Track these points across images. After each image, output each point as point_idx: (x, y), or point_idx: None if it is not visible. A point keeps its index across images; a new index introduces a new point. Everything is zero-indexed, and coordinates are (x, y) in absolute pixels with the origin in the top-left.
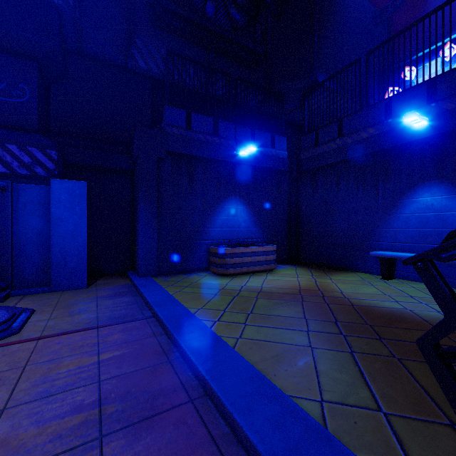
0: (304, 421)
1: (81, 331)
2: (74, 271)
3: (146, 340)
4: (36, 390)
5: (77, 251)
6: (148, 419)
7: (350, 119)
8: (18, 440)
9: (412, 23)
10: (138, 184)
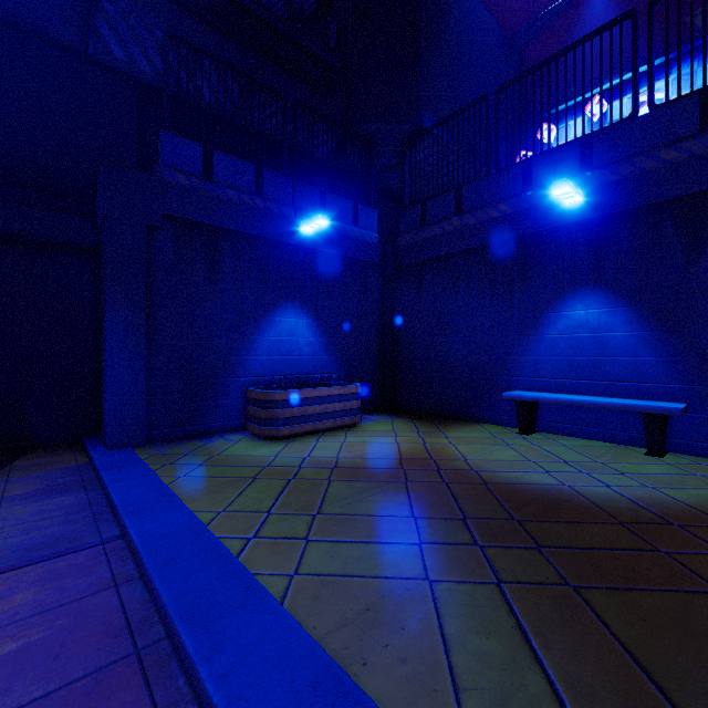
0: None
1: None
2: None
3: (92, 599)
4: None
5: None
6: None
7: (472, 187)
8: None
9: (559, 51)
10: (105, 272)
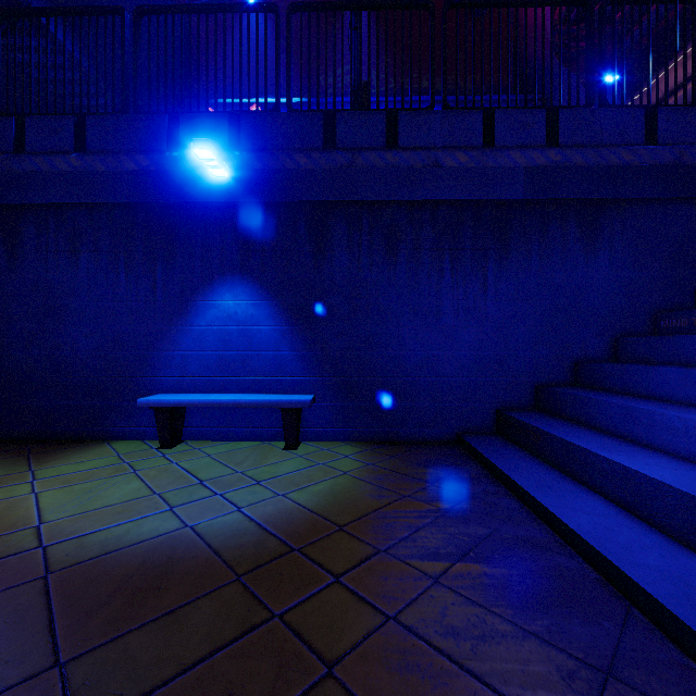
0: None
1: None
2: None
3: None
4: None
5: None
6: None
7: (102, 122)
8: None
9: (209, 4)
10: None
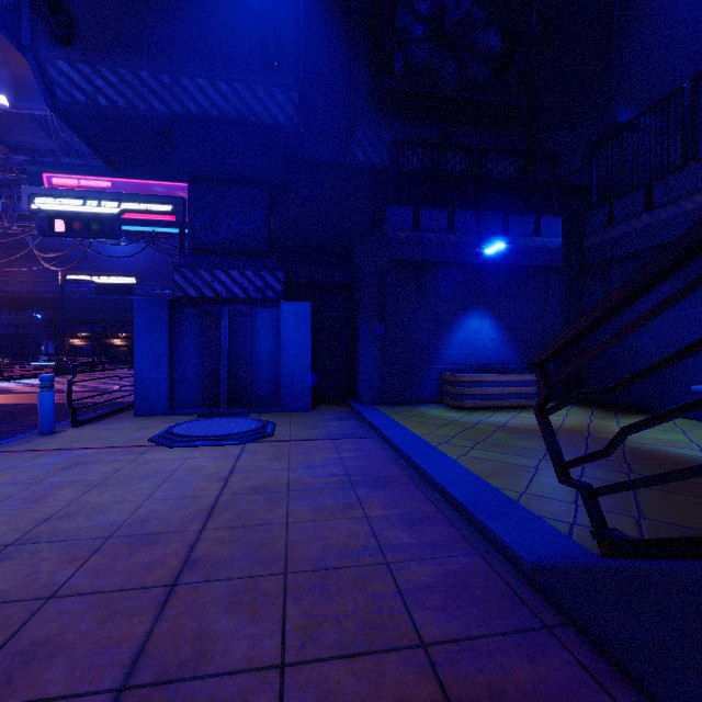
0: (499, 495)
1: (319, 440)
2: (300, 393)
3: (375, 450)
4: (303, 464)
5: (302, 373)
6: (382, 485)
7: (664, 182)
8: (305, 481)
9: None
10: (359, 300)
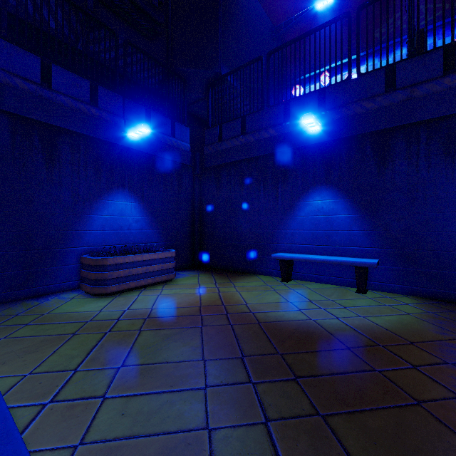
0: None
1: None
2: None
3: None
4: None
5: None
6: None
7: (252, 117)
8: None
9: (306, 32)
10: None
